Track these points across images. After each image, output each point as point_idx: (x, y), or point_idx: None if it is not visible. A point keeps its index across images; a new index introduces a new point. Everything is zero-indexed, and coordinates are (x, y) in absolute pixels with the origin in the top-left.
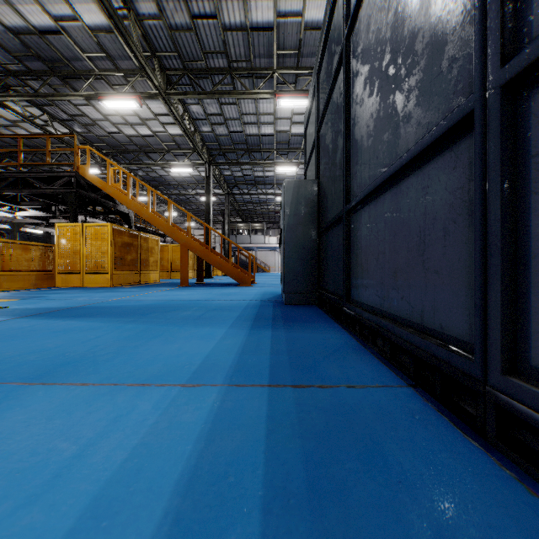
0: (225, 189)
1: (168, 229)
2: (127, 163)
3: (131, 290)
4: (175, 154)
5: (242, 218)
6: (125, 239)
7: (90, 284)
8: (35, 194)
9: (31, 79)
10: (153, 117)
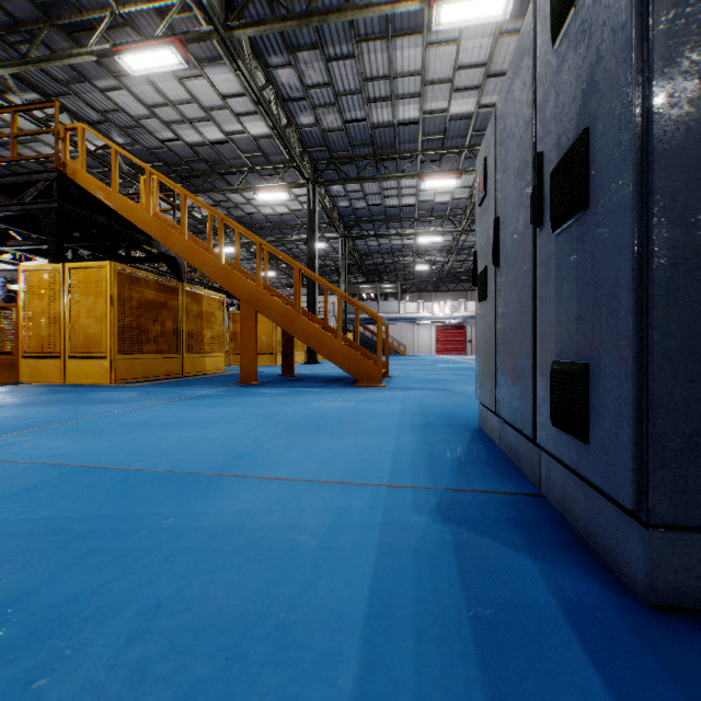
0: (340, 229)
1: (217, 271)
2: (194, 191)
3: (111, 399)
4: (264, 174)
5: (367, 277)
6: (149, 295)
7: (76, 378)
8: (7, 219)
9: (24, 42)
10: (221, 103)
